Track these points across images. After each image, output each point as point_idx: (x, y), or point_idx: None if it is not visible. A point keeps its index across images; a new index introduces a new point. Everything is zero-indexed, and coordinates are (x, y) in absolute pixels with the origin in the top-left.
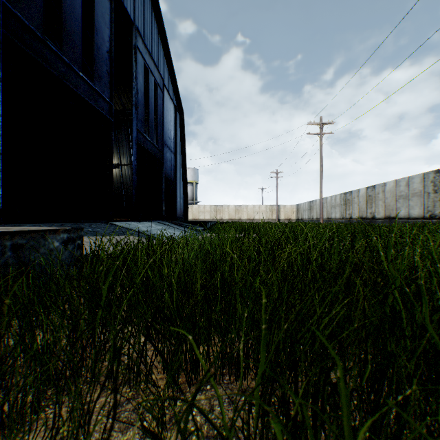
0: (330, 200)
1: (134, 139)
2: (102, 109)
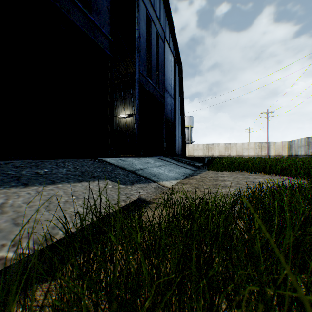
0: None
1: (136, 81)
2: (102, 44)
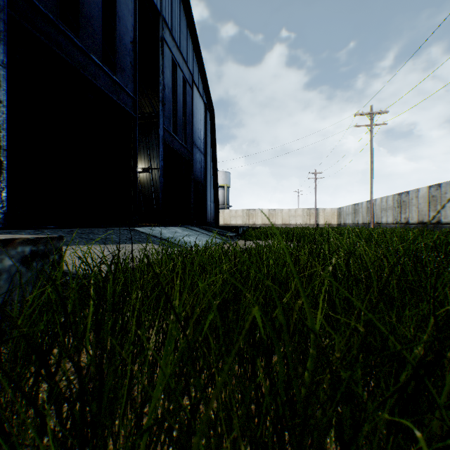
0: (379, 202)
1: (161, 138)
2: (125, 104)
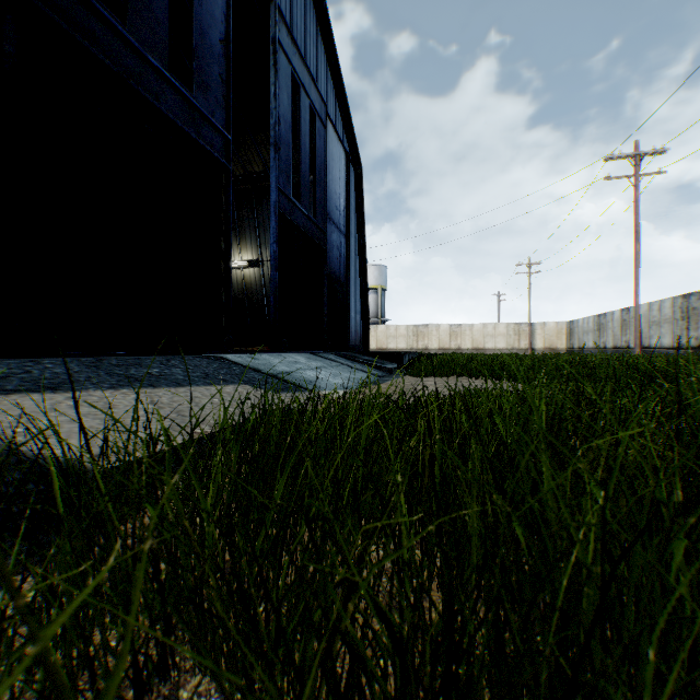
0: (646, 311)
1: (272, 206)
2: (211, 146)
